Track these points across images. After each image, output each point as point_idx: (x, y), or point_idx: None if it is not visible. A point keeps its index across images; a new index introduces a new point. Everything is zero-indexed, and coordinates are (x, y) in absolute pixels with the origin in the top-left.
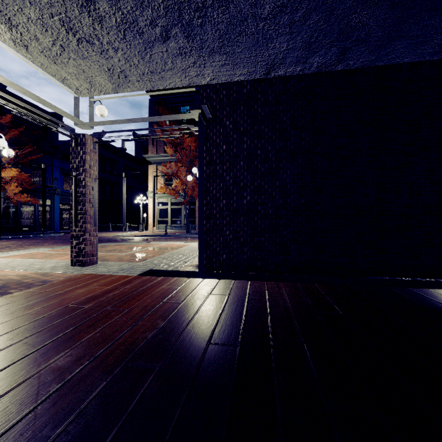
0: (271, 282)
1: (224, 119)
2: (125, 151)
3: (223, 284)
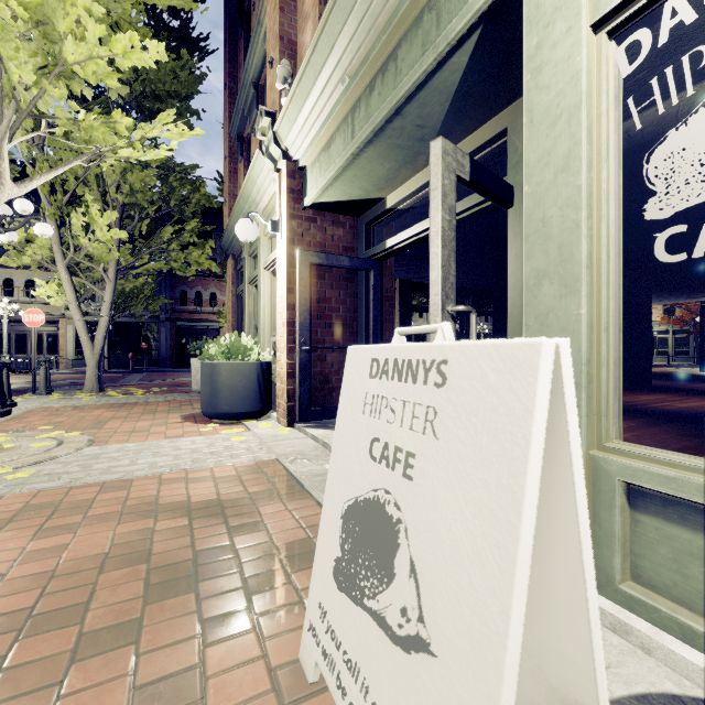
0: None
1: None
2: None
3: None
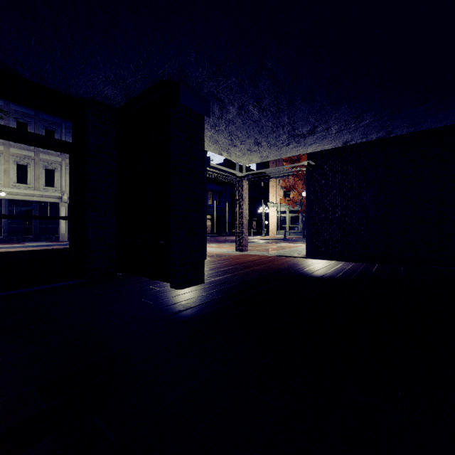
0: (348, 262)
1: (323, 165)
2: (249, 168)
3: (318, 261)
